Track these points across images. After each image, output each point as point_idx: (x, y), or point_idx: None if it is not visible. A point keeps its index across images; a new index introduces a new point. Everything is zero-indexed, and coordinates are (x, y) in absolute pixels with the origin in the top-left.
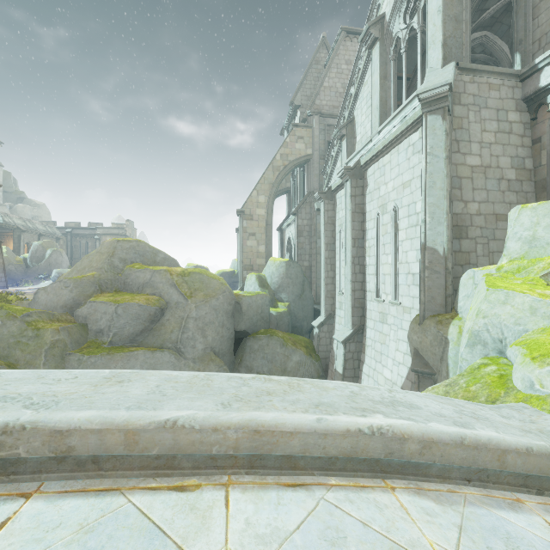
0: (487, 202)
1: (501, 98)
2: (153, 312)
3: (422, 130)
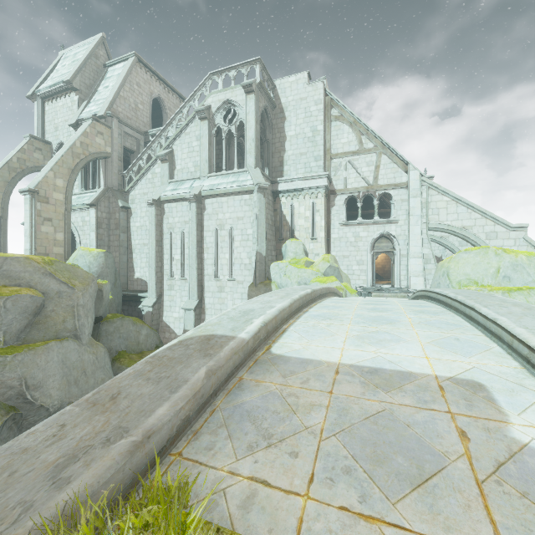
0: (267, 233)
1: (268, 189)
2: (40, 303)
3: (256, 198)
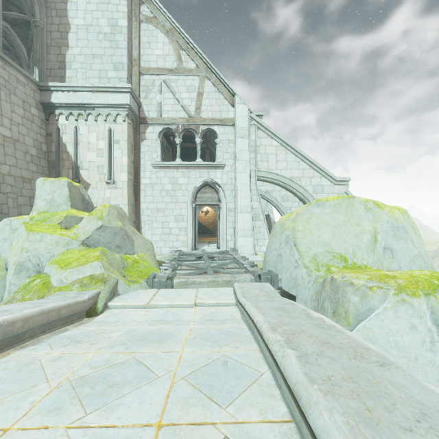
0: (17, 167)
1: (26, 94)
2: None
3: None
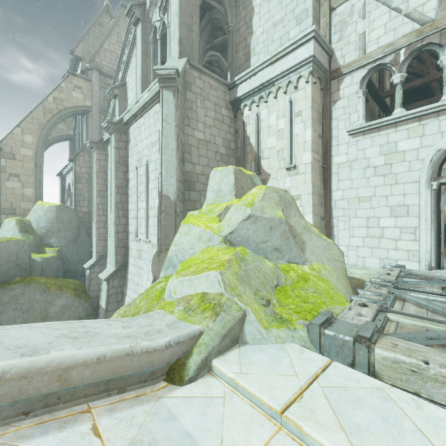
0: (208, 166)
1: (217, 97)
2: None
3: (160, 100)
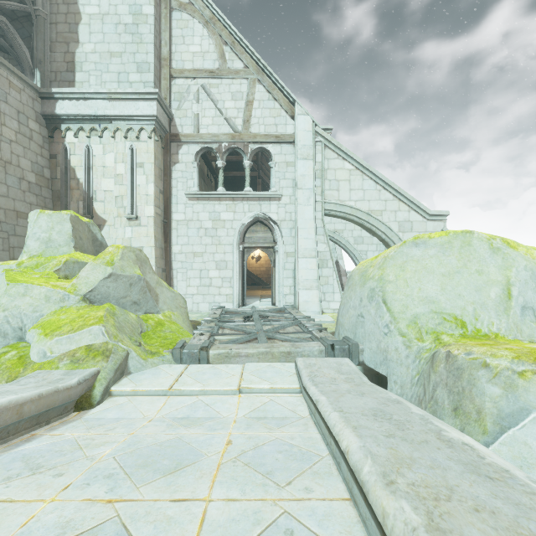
0: (8, 197)
1: (22, 102)
2: None
3: None
